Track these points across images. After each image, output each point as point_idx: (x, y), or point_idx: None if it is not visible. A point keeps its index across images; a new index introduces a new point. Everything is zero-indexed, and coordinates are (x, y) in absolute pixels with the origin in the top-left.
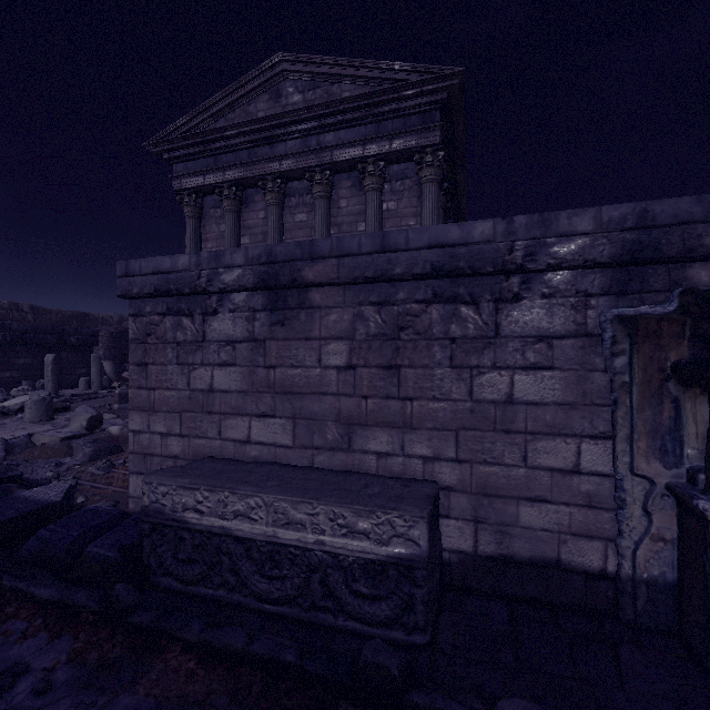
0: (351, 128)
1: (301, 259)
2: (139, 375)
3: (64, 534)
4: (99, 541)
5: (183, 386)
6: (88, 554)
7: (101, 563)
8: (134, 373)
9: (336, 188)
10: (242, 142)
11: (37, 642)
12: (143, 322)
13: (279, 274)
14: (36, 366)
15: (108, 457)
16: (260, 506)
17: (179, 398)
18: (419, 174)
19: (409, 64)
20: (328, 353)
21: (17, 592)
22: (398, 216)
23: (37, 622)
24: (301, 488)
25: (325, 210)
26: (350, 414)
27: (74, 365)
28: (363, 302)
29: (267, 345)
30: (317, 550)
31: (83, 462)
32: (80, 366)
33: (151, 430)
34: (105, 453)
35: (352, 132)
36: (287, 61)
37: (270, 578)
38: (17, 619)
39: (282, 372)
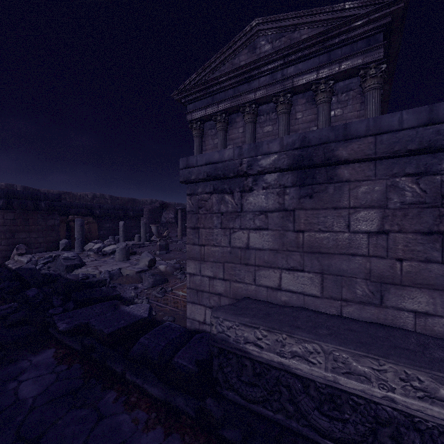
0: (307, 60)
1: (334, 140)
2: (193, 235)
3: (156, 343)
4: (180, 354)
5: (225, 244)
6: (175, 363)
7: (185, 372)
8: (190, 234)
9: (294, 105)
10: (229, 84)
11: (156, 435)
12: (196, 199)
13: (312, 155)
14: (114, 228)
15: (161, 285)
16: (318, 352)
17: (222, 253)
18: (363, 85)
19: (359, 1)
20: (358, 220)
21: (135, 386)
22: (343, 119)
23: (152, 415)
24: (356, 341)
25: (286, 121)
26: (381, 274)
27: (132, 227)
28: (397, 174)
29: (296, 214)
30: (386, 406)
31: (148, 287)
32: (134, 228)
33: (202, 274)
34: (160, 282)
35: (308, 63)
36: (261, 23)
37: (330, 417)
38: (139, 409)
39: (310, 235)
